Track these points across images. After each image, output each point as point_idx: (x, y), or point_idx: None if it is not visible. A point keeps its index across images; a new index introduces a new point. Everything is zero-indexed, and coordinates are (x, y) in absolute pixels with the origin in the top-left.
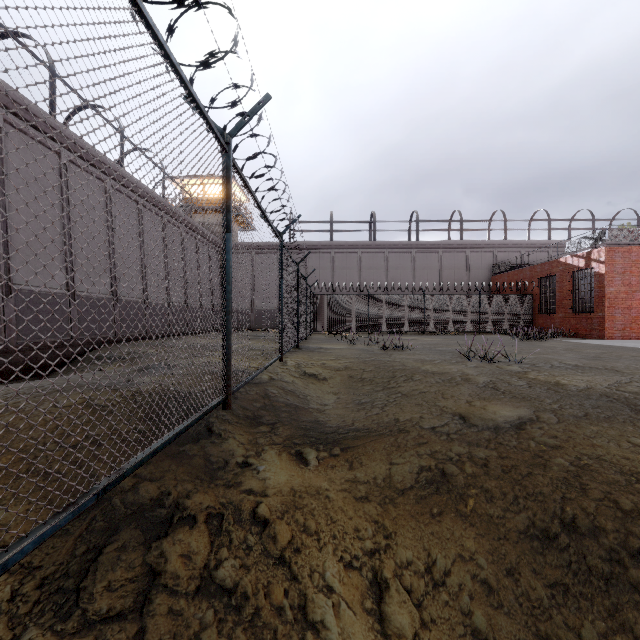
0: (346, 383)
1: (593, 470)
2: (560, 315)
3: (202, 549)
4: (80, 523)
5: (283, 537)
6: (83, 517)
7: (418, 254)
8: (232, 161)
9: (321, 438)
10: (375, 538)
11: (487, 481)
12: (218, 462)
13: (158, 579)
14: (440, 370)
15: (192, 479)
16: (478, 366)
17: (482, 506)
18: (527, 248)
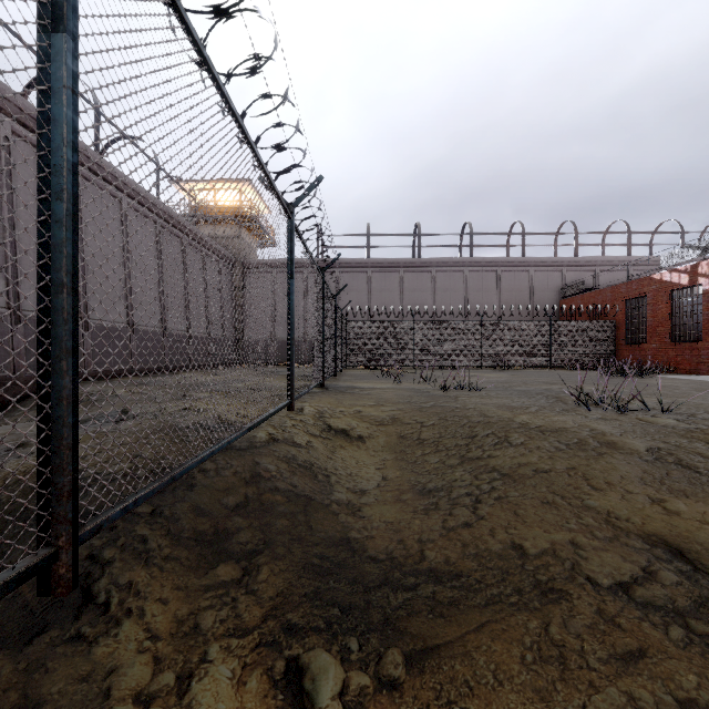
0: (395, 446)
1: None
2: (653, 345)
3: None
4: None
5: None
6: None
7: (472, 273)
8: None
9: (354, 608)
10: None
11: None
12: None
13: None
14: (548, 425)
15: None
16: (607, 418)
17: None
18: (602, 266)
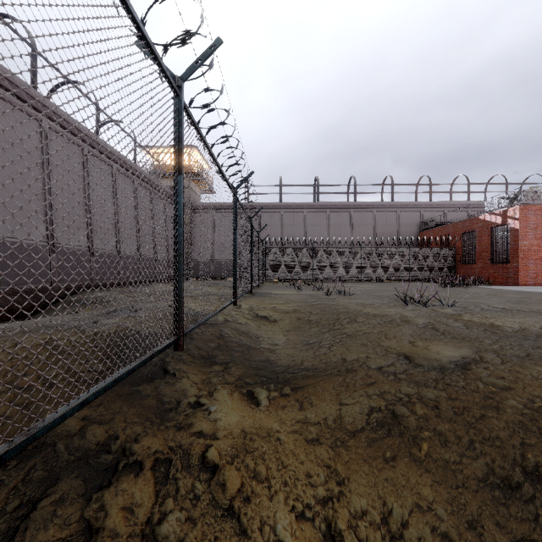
0: (295, 324)
1: None
2: (479, 265)
3: (146, 501)
4: (17, 473)
5: (232, 485)
6: (21, 466)
7: (355, 213)
8: (184, 106)
9: (272, 377)
10: (327, 485)
11: (440, 424)
12: (170, 403)
13: (94, 538)
14: (380, 313)
15: (142, 421)
16: (415, 309)
17: (437, 451)
18: (449, 208)
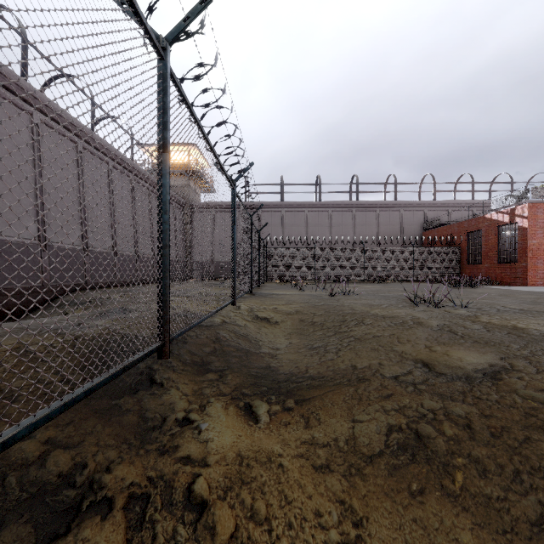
0: (297, 327)
1: None
2: (486, 265)
3: None
4: None
5: (224, 528)
6: None
7: (358, 212)
8: (171, 74)
9: (273, 388)
10: (342, 527)
11: (475, 448)
12: (154, 420)
13: None
14: (389, 314)
15: (118, 444)
16: (426, 310)
17: (474, 483)
18: (454, 207)
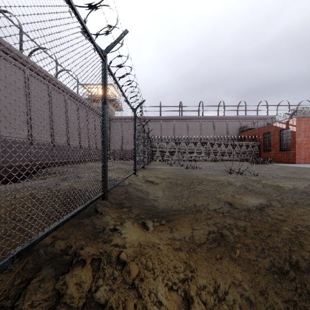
0: (168, 185)
1: (305, 234)
2: (273, 152)
3: (88, 280)
4: (19, 265)
5: (134, 272)
6: (21, 261)
7: (203, 122)
8: (107, 66)
9: (155, 215)
10: (185, 272)
11: (246, 240)
12: (99, 228)
13: (61, 299)
14: (216, 179)
15: (85, 238)
16: (235, 177)
17: (244, 254)
18: (256, 119)
